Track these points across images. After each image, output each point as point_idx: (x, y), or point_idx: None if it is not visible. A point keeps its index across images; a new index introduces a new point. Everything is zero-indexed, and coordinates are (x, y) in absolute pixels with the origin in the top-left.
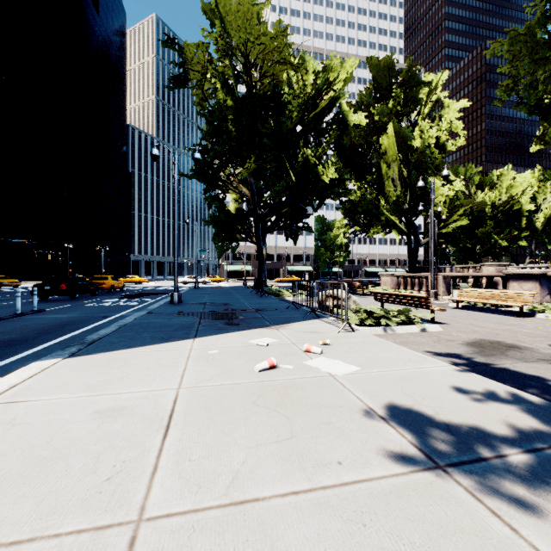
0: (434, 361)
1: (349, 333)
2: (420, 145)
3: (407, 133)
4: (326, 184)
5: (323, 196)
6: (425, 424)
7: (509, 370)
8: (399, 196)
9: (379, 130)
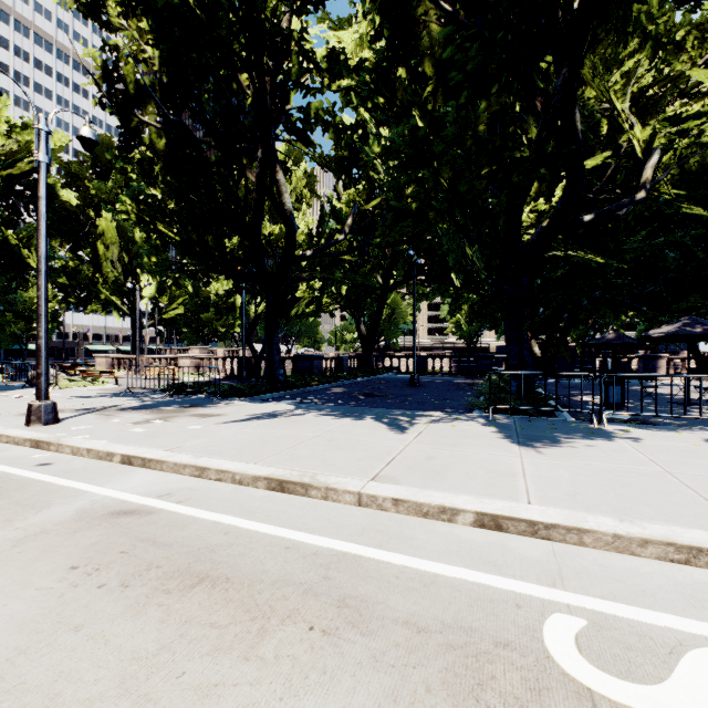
0: (97, 391)
1: (59, 390)
2: (143, 234)
3: (127, 225)
4: (28, 258)
5: (26, 279)
6: (81, 397)
7: (127, 392)
8: (119, 280)
9: (98, 205)
